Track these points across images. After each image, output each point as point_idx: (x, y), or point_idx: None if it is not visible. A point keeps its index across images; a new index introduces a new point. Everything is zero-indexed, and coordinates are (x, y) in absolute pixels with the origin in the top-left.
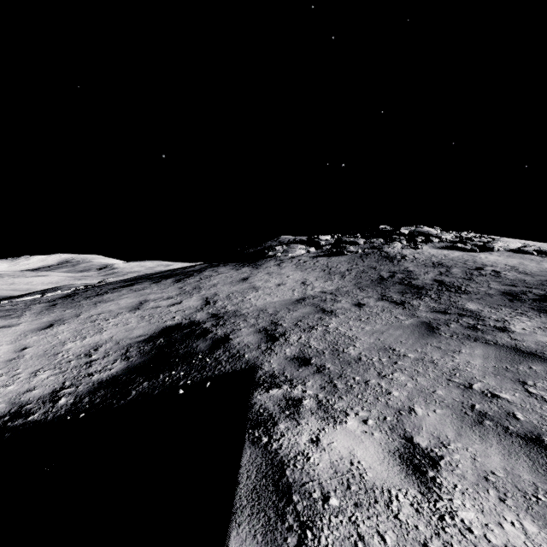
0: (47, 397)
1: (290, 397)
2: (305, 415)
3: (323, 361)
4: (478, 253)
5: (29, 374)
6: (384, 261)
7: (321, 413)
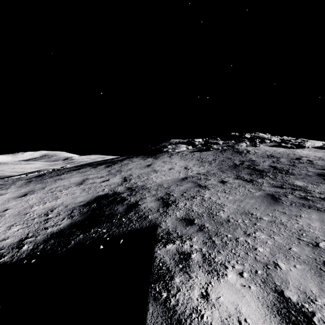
0: (15, 245)
1: (181, 251)
2: (194, 269)
3: (203, 222)
4: (295, 149)
5: (6, 228)
6: (236, 154)
7: (206, 266)
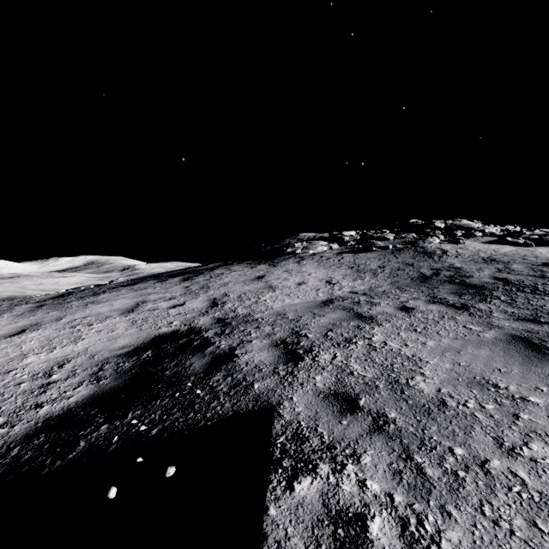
0: None
1: (337, 506)
2: None
3: (380, 405)
4: (534, 247)
5: None
6: (421, 257)
7: None
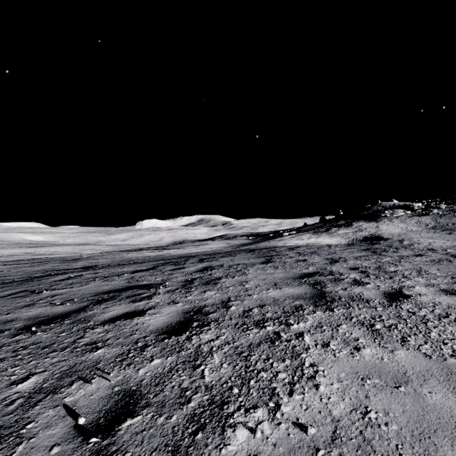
0: None
1: None
2: None
3: None
4: None
5: (346, 242)
6: (453, 218)
7: None
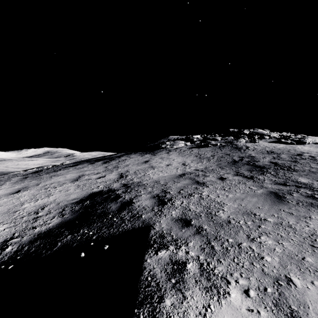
0: None
1: (175, 259)
2: (190, 285)
3: (200, 223)
4: (295, 145)
5: None
6: (234, 150)
7: (204, 280)
